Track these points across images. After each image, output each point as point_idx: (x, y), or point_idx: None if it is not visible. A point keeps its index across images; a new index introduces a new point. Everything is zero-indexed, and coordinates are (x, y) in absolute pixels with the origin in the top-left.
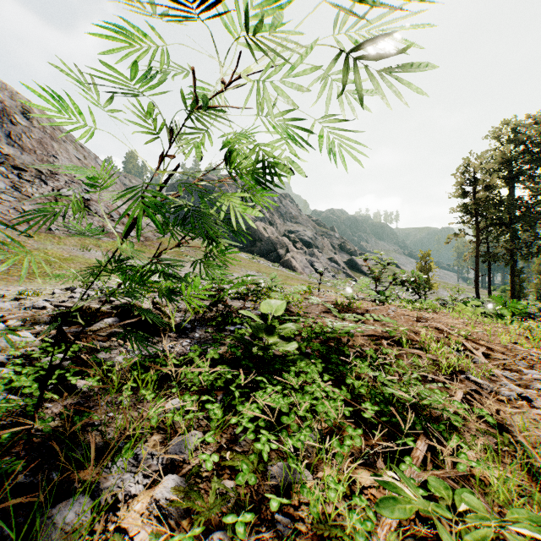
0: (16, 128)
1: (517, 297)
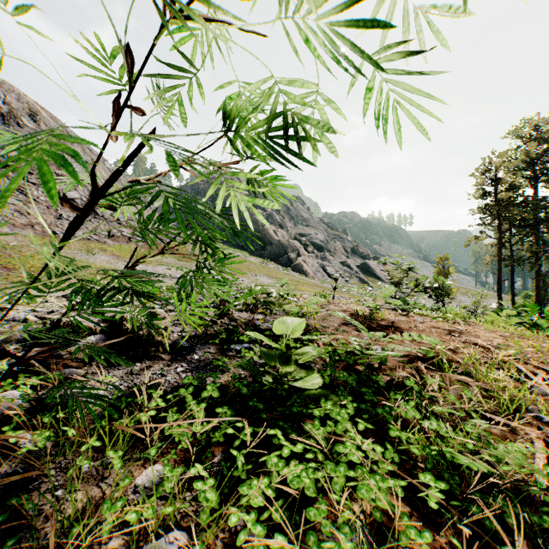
0: (23, 131)
1: (542, 303)
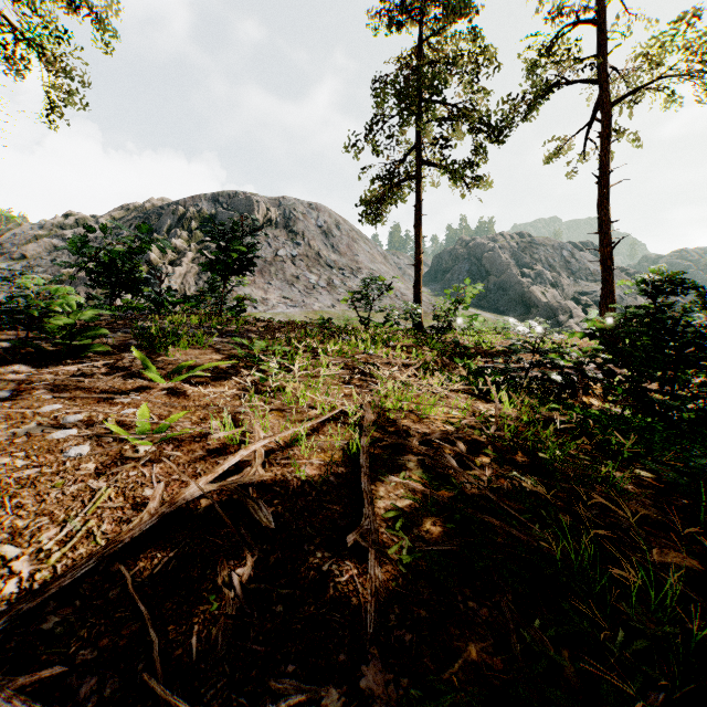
0: (335, 240)
1: None
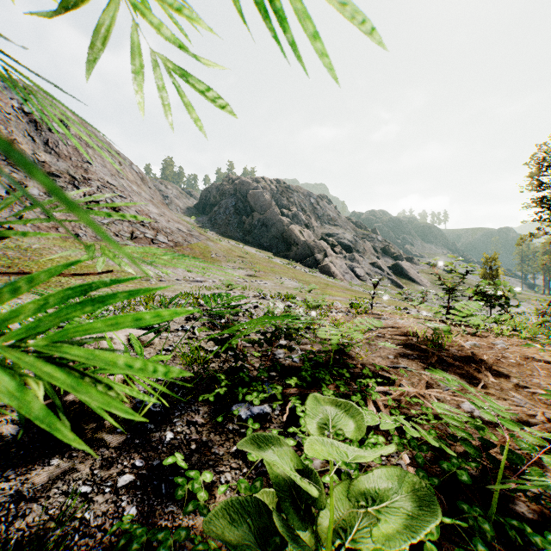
0: (53, 136)
1: None
